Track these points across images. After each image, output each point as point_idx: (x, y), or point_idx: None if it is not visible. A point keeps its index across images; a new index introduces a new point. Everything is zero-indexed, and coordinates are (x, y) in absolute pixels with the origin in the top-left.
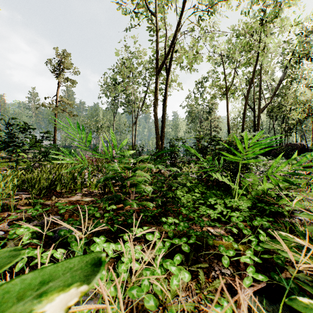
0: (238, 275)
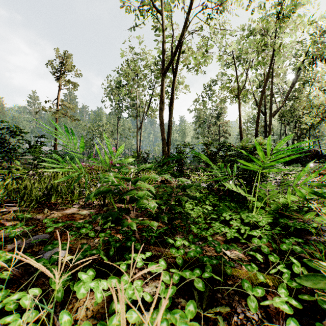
0: (268, 321)
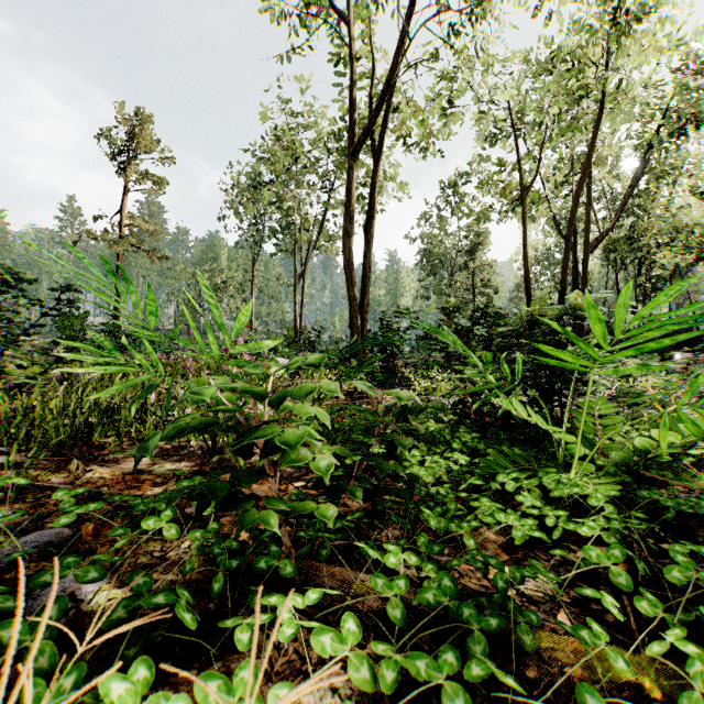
0: None
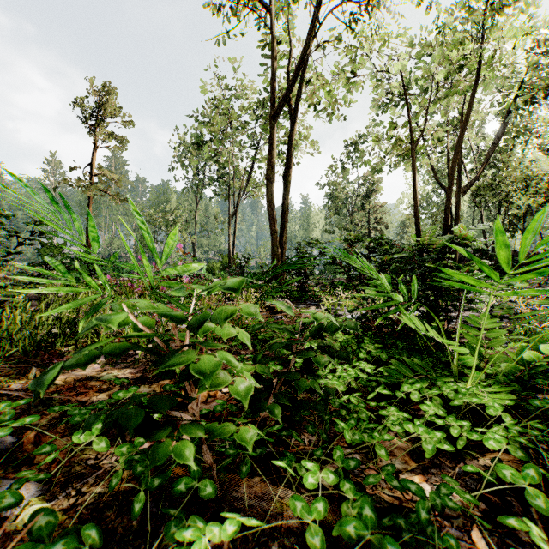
0: None
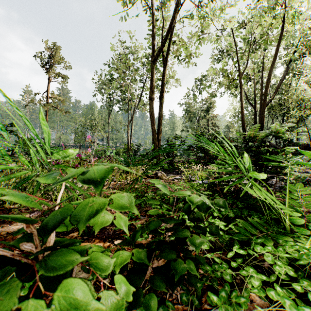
0: None
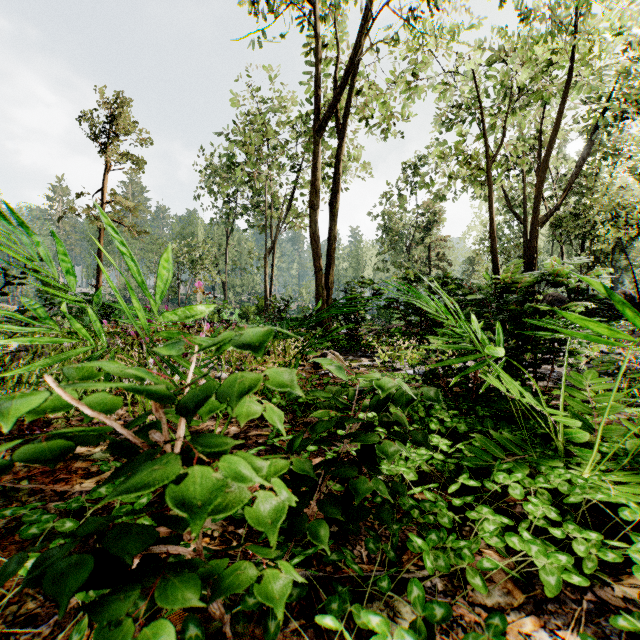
0: None
